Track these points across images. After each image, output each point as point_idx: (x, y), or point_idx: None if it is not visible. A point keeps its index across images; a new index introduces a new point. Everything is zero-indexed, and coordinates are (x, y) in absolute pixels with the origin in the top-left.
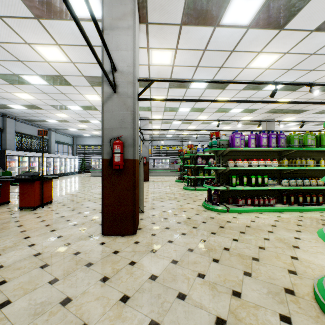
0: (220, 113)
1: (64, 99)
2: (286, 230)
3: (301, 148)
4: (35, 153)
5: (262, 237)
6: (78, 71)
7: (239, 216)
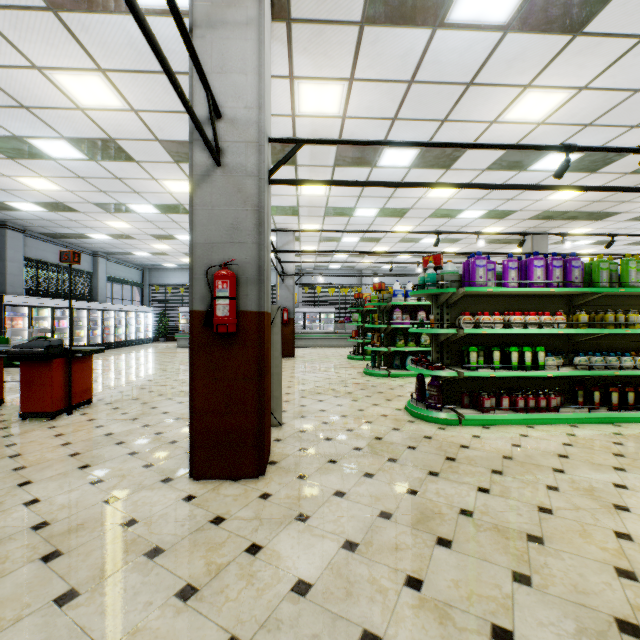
0: (439, 220)
1: (120, 191)
2: (592, 466)
3: (617, 288)
4: (65, 301)
5: (542, 484)
6: (147, 130)
7: (485, 433)
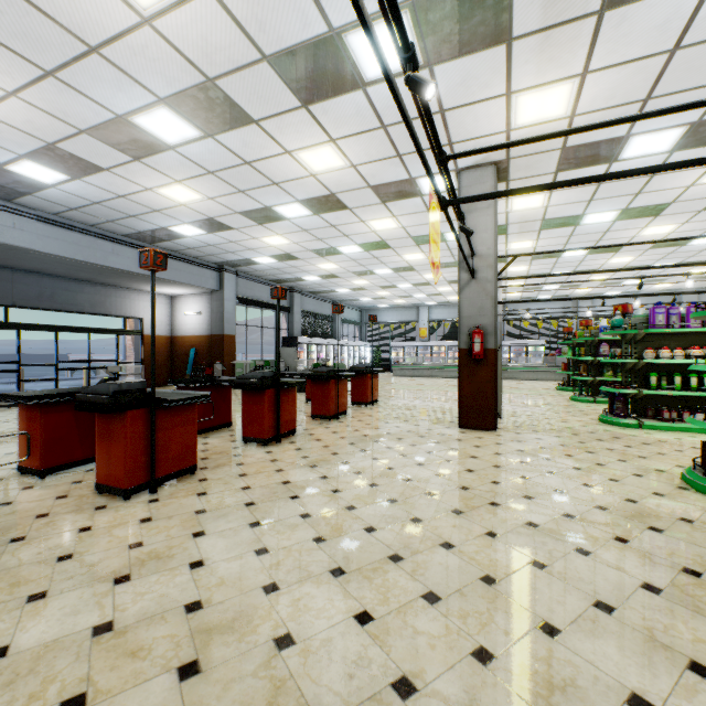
0: (665, 249)
1: (373, 264)
2: None
3: None
4: (323, 340)
5: (672, 449)
6: (406, 234)
7: (658, 433)
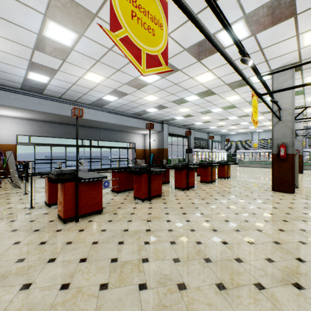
0: None
1: (227, 115)
2: None
3: None
4: (203, 149)
5: None
6: (244, 100)
7: None
